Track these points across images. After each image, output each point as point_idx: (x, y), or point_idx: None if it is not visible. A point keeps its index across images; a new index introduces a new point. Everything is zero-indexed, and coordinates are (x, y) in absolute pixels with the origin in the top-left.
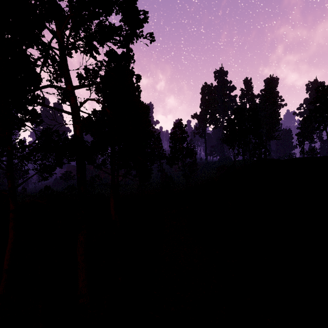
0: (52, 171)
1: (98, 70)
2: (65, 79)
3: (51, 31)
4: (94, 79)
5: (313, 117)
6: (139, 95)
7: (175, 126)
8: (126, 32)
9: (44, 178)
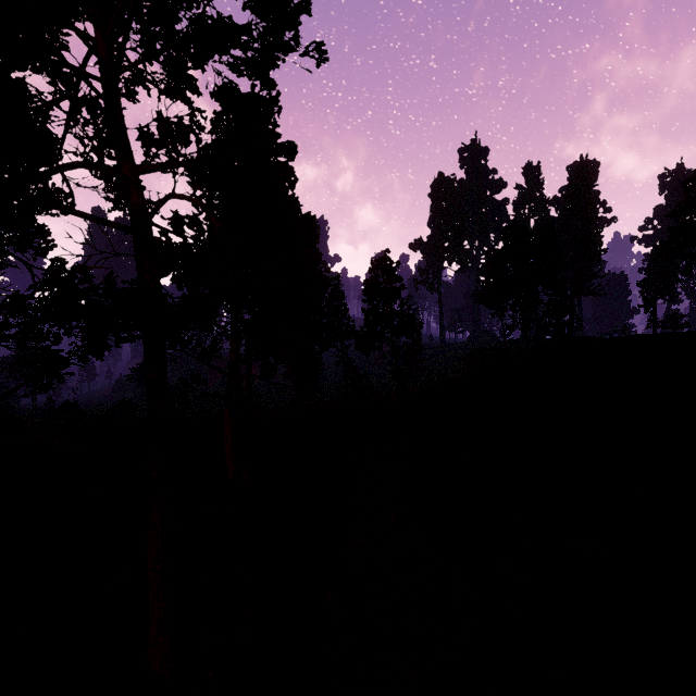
0: (59, 367)
1: (191, 125)
2: (117, 150)
3: (81, 33)
4: (182, 147)
5: (678, 245)
6: (292, 189)
7: (375, 266)
8: (260, 37)
9: (40, 386)
